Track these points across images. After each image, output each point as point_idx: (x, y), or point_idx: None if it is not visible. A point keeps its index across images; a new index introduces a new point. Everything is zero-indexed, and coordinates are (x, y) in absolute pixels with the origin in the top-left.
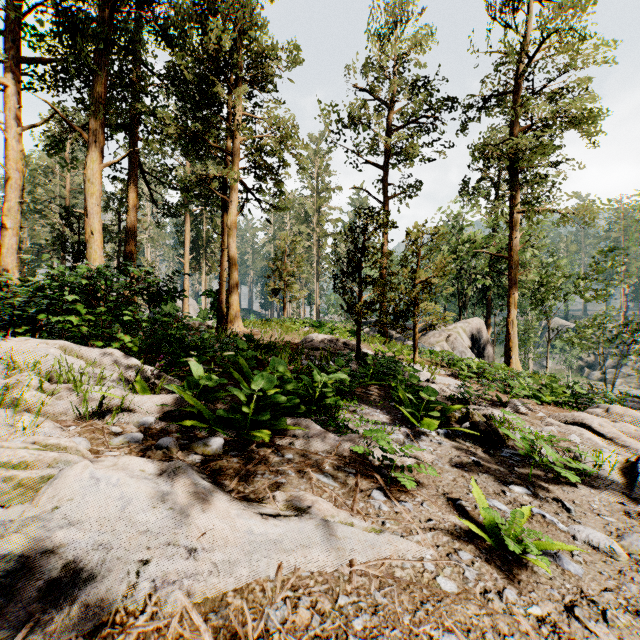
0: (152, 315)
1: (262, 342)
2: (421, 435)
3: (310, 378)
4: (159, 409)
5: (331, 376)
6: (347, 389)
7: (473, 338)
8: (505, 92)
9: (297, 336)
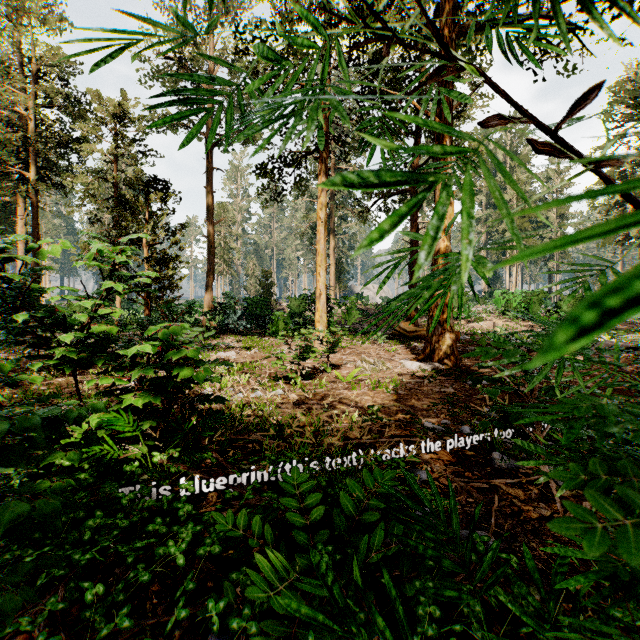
0: None
1: None
2: None
3: None
4: None
5: None
6: None
7: None
8: None
9: None
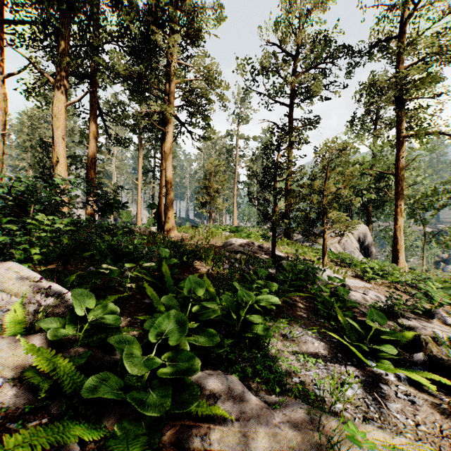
0: (115, 222)
1: (190, 245)
2: (379, 383)
3: (231, 285)
4: (18, 362)
5: (257, 297)
6: (273, 307)
7: (360, 240)
8: (392, 37)
9: (220, 239)
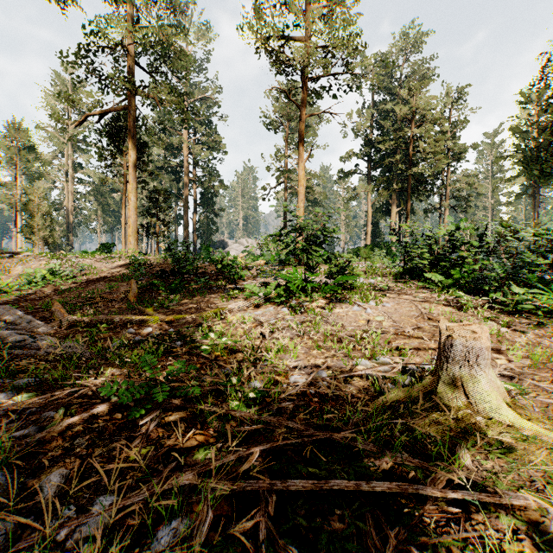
0: None
1: None
2: None
3: None
4: None
5: None
6: None
7: None
8: None
9: None
